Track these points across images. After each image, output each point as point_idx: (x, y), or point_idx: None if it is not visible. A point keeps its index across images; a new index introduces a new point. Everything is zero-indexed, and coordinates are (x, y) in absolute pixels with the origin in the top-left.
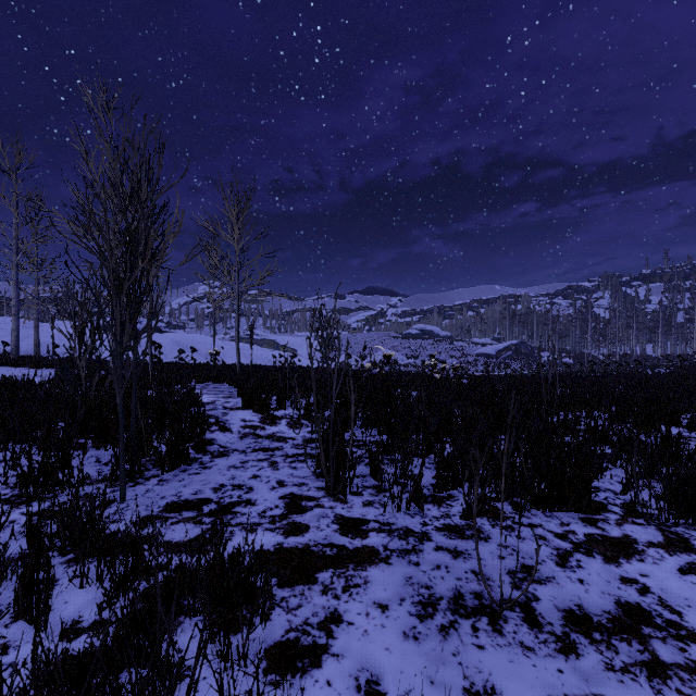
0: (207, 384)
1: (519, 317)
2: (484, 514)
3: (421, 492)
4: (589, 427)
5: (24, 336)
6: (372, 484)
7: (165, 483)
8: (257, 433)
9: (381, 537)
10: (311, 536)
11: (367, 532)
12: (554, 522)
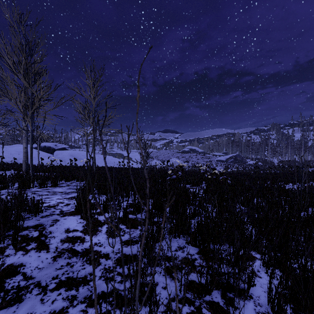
0: (72, 182)
1: (236, 142)
2: None
3: None
4: None
5: None
6: None
7: None
8: (74, 248)
9: None
10: None
11: None
12: None
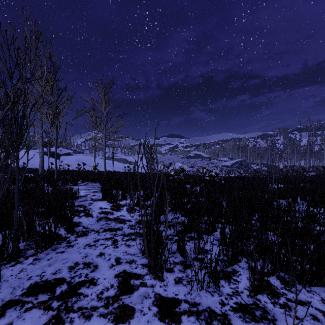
0: (87, 183)
1: (241, 148)
2: (263, 291)
3: (217, 274)
4: (309, 214)
5: (1, 157)
6: (180, 260)
7: (37, 262)
8: (108, 217)
9: (191, 322)
10: (135, 323)
11: (179, 315)
12: (316, 298)
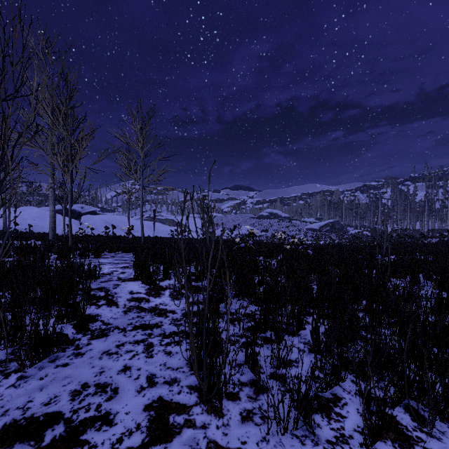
0: (116, 253)
1: (333, 204)
2: (385, 434)
3: (310, 406)
4: (443, 303)
5: None
6: (249, 378)
7: (23, 382)
8: (141, 306)
9: None
10: None
11: None
12: None
